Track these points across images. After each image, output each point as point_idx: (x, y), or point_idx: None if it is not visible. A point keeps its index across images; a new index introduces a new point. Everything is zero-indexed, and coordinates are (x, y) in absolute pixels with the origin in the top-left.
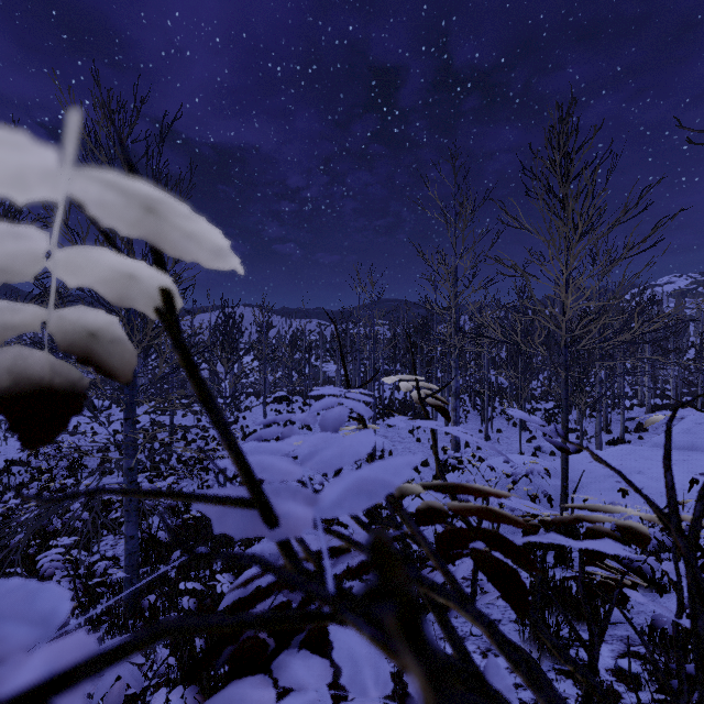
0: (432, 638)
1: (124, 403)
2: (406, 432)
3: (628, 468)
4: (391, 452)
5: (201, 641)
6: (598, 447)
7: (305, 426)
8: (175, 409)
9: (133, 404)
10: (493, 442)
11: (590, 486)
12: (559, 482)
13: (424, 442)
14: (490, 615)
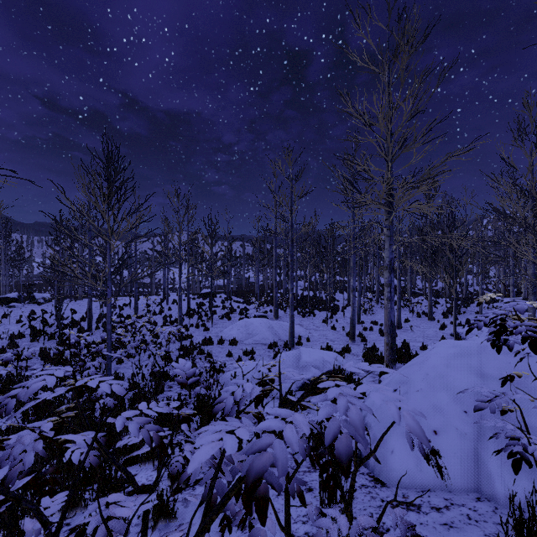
0: None
1: None
2: (320, 322)
3: None
4: (308, 338)
5: None
6: None
7: (225, 316)
8: None
9: None
10: (405, 330)
11: None
12: None
13: (338, 330)
14: None
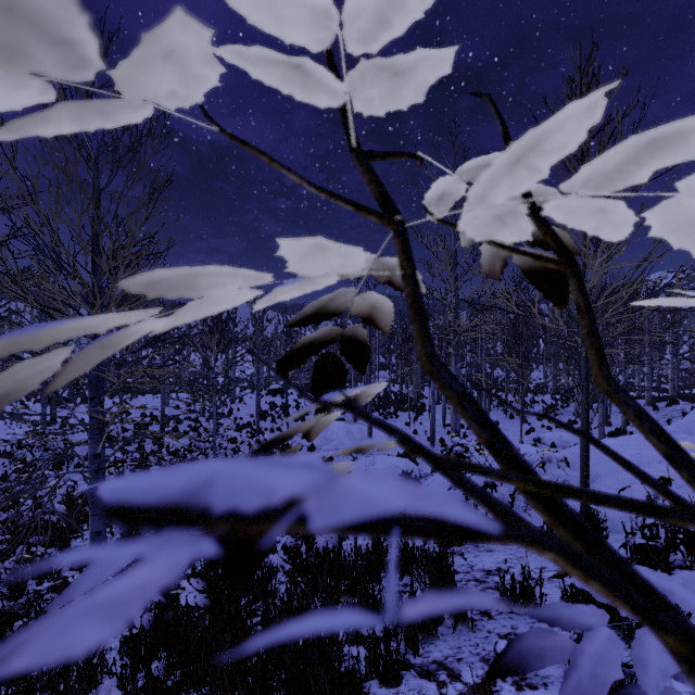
0: (448, 659)
1: (89, 380)
2: (402, 424)
3: (647, 456)
4: None
5: (160, 666)
6: (601, 438)
7: (299, 418)
8: (150, 390)
9: (100, 382)
10: None
11: (606, 477)
12: (572, 472)
13: (420, 434)
14: (515, 628)
